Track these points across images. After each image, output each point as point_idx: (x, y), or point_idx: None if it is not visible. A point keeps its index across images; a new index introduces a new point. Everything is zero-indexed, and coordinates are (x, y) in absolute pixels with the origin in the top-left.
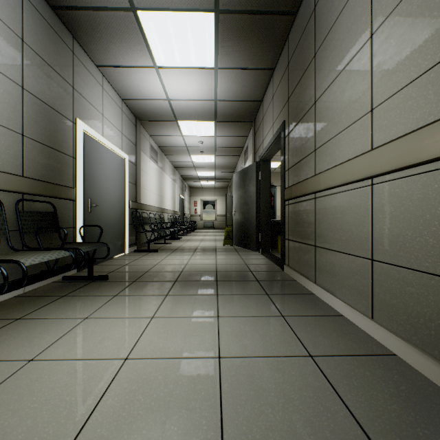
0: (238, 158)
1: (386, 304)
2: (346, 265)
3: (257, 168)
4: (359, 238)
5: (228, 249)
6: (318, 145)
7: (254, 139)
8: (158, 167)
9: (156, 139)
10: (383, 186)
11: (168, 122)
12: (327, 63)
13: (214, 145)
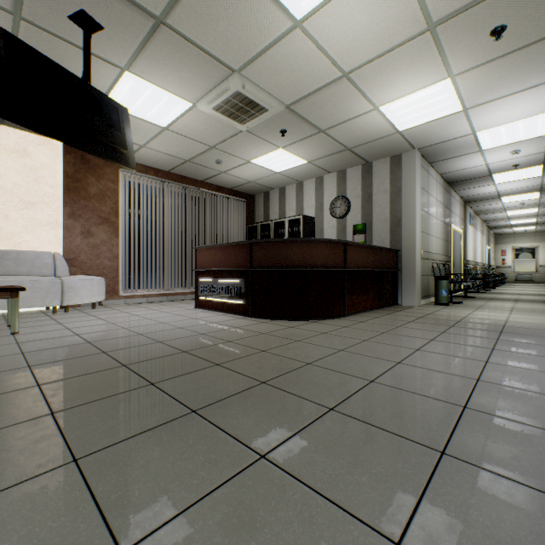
0: None
1: None
2: None
3: None
4: None
5: None
6: None
7: None
8: (472, 228)
9: (473, 208)
10: None
11: (491, 199)
12: None
13: (536, 202)
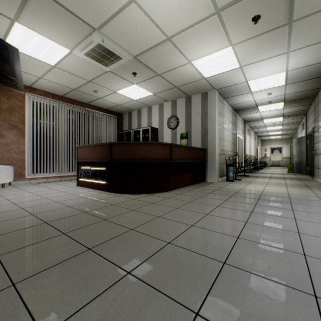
0: (298, 125)
1: None
2: None
3: (306, 138)
4: None
5: (290, 174)
6: (318, 141)
7: (305, 123)
8: (249, 136)
9: (249, 125)
10: None
11: (258, 120)
12: (319, 121)
13: (281, 123)
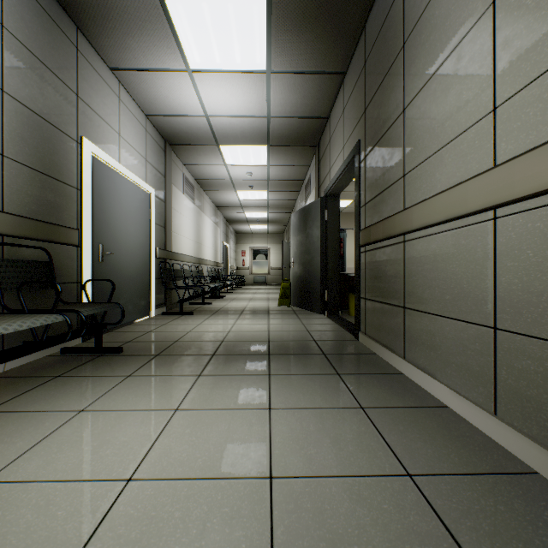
0: (298, 194)
1: (520, 394)
2: (452, 335)
3: (322, 205)
4: (474, 296)
5: (284, 310)
6: (409, 168)
7: (318, 168)
8: (195, 206)
9: (192, 170)
10: (514, 220)
11: (207, 146)
12: (422, 53)
13: (266, 177)
